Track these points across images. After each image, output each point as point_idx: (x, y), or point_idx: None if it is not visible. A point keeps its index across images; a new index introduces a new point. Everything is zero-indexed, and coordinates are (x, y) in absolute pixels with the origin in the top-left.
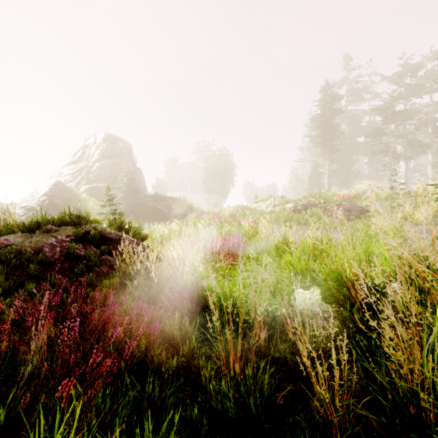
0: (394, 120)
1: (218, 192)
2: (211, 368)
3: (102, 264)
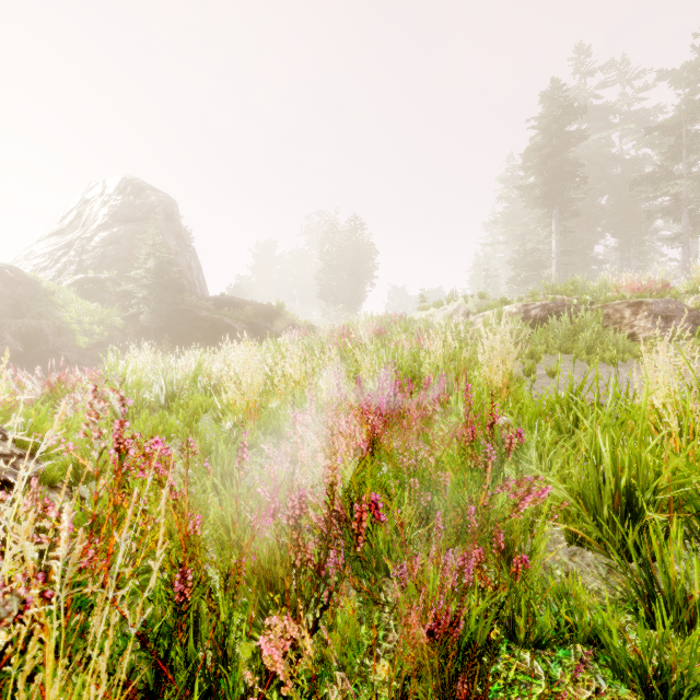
0: (690, 151)
1: (345, 298)
2: None
3: None
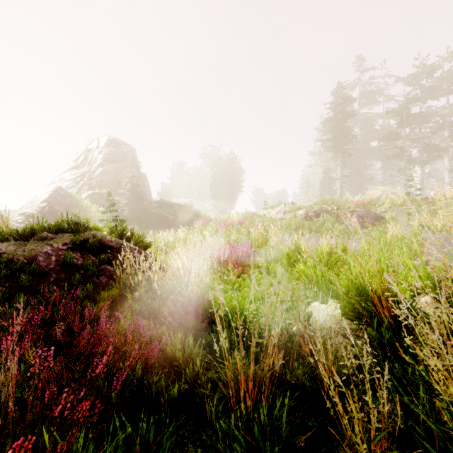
0: (409, 123)
1: (226, 199)
2: (217, 399)
3: (102, 274)
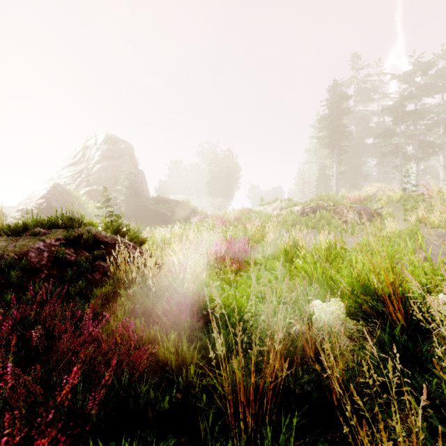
0: (405, 120)
1: (223, 195)
2: (213, 414)
3: (95, 271)
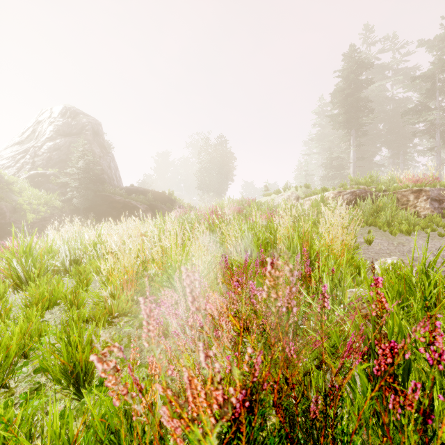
0: (440, 93)
1: (214, 189)
2: None
3: None
